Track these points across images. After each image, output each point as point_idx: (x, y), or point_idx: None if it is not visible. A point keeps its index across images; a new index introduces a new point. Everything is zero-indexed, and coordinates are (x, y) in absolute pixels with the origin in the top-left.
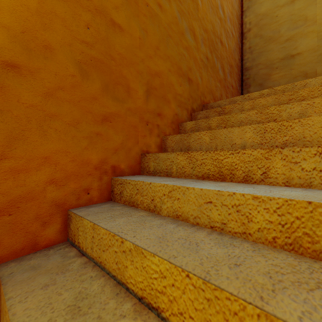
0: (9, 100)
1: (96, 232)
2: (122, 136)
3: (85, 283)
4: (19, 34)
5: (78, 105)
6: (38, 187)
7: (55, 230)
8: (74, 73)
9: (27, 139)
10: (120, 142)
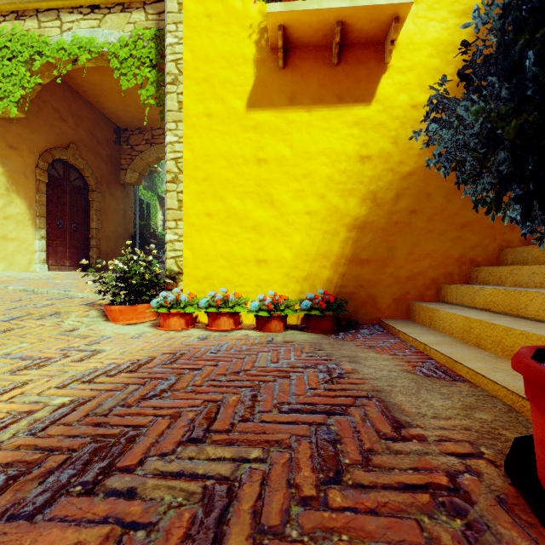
0: (412, 228)
1: (459, 289)
2: (478, 236)
3: (454, 307)
4: (416, 195)
5: (445, 222)
6: (424, 269)
7: (432, 294)
8: (442, 203)
9: (419, 245)
10: (476, 241)
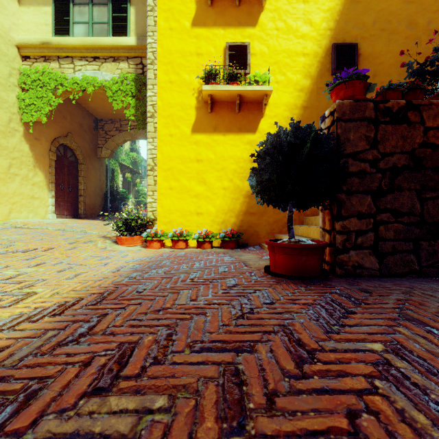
0: None
1: (294, 227)
2: None
3: None
4: None
5: None
6: (282, 218)
7: (285, 230)
8: None
9: None
10: None
